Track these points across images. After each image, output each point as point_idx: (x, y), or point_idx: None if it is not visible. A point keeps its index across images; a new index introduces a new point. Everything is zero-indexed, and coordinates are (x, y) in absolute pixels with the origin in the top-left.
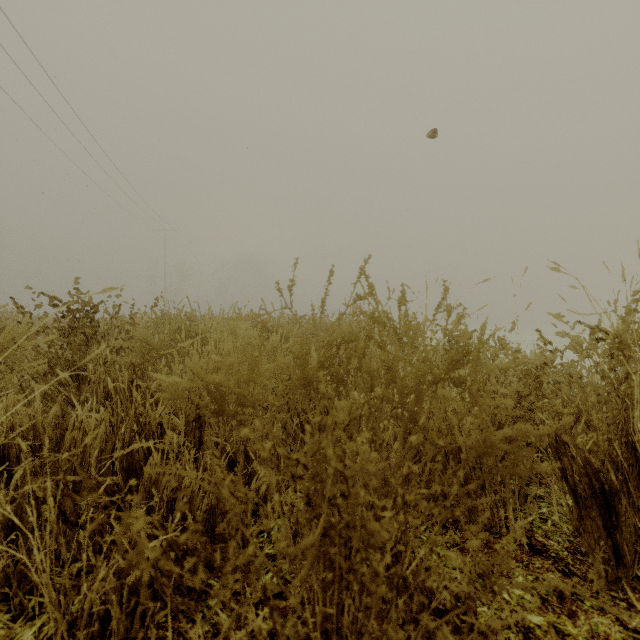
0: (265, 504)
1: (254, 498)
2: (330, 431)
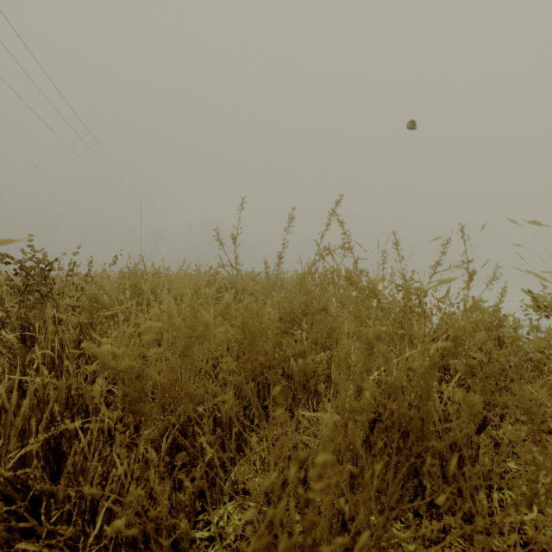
0: (214, 487)
1: (202, 477)
2: (289, 434)
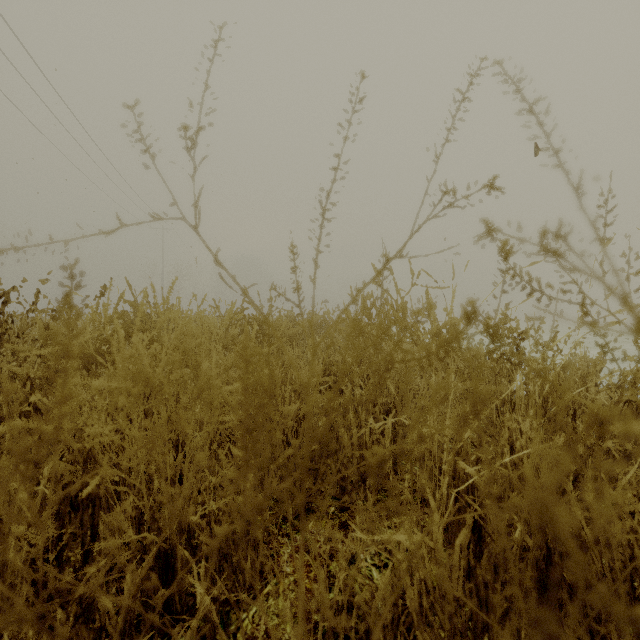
0: None
1: (197, 631)
2: None
